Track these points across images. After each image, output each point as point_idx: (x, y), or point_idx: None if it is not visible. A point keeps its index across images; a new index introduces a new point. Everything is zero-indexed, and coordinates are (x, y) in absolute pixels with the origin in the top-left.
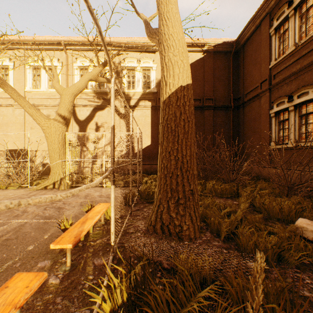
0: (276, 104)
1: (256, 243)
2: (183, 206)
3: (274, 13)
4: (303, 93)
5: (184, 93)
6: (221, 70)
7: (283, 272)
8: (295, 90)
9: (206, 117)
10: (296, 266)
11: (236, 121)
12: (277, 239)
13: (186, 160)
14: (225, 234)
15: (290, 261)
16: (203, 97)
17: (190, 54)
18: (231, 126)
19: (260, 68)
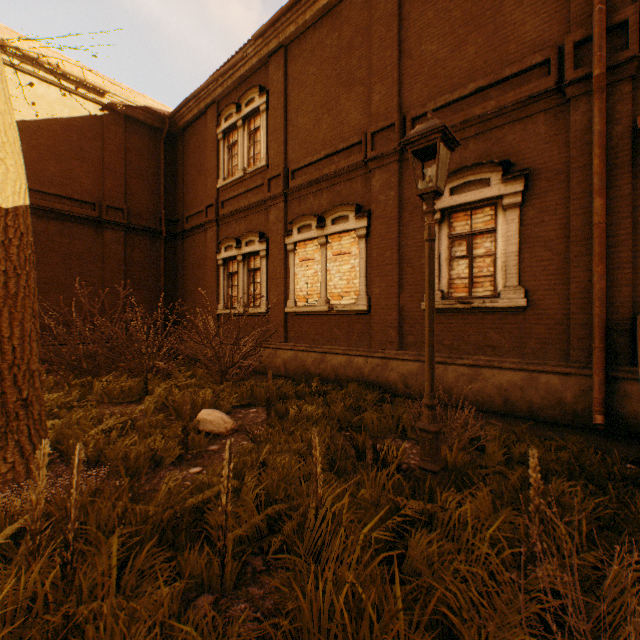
0: (225, 247)
1: (128, 453)
2: (2, 432)
3: (223, 107)
4: (252, 240)
5: (7, 221)
6: (143, 157)
7: (155, 475)
8: (243, 234)
9: (109, 243)
10: (175, 464)
11: (173, 260)
12: (165, 441)
13: (13, 347)
14: (88, 456)
15: (168, 461)
16: (103, 201)
17: (69, 97)
18: (163, 270)
19: (207, 182)
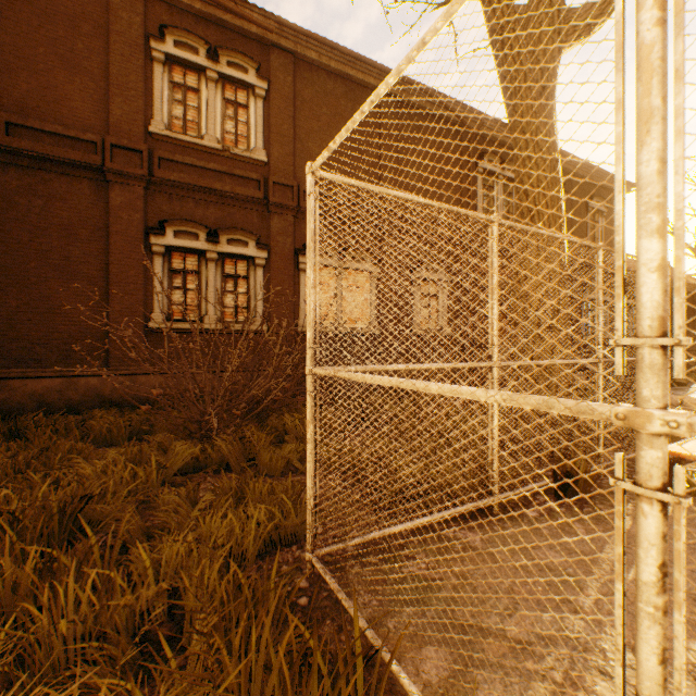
0: (176, 230)
1: None
2: None
3: (159, 12)
4: (238, 240)
5: None
6: None
7: None
8: (230, 228)
9: None
10: None
11: None
12: None
13: None
14: None
15: None
16: None
17: None
18: None
19: (110, 102)
